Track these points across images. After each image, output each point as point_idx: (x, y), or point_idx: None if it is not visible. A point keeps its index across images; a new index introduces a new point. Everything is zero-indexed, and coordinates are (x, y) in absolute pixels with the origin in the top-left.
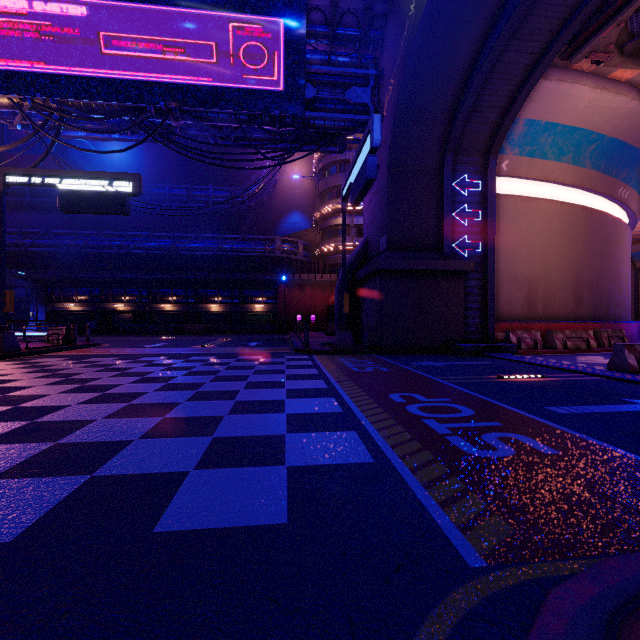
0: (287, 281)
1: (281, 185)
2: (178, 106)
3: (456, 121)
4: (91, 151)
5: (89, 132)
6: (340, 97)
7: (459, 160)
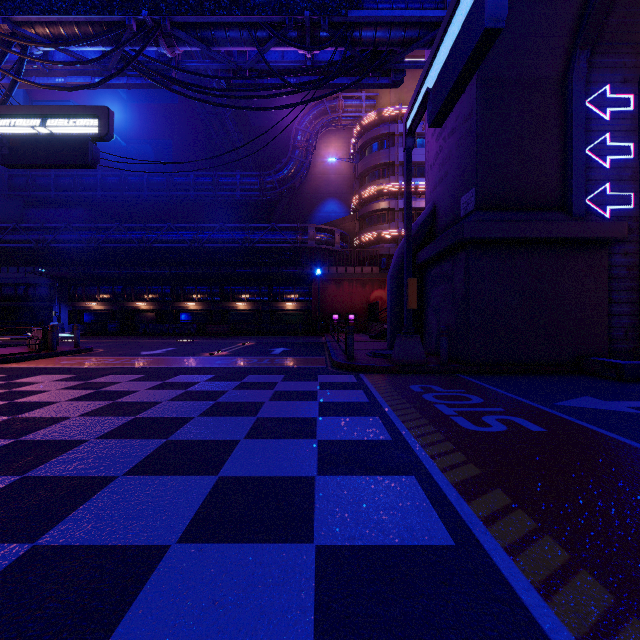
0: (322, 275)
1: (315, 170)
2: (167, 15)
3: None
4: (54, 87)
5: (68, 77)
6: None
7: (596, 62)
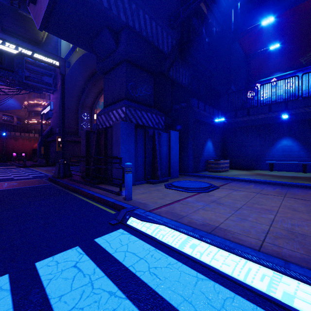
0: (6, 135)
1: None
2: None
3: (81, 99)
4: None
5: None
6: (40, 78)
7: (83, 108)
